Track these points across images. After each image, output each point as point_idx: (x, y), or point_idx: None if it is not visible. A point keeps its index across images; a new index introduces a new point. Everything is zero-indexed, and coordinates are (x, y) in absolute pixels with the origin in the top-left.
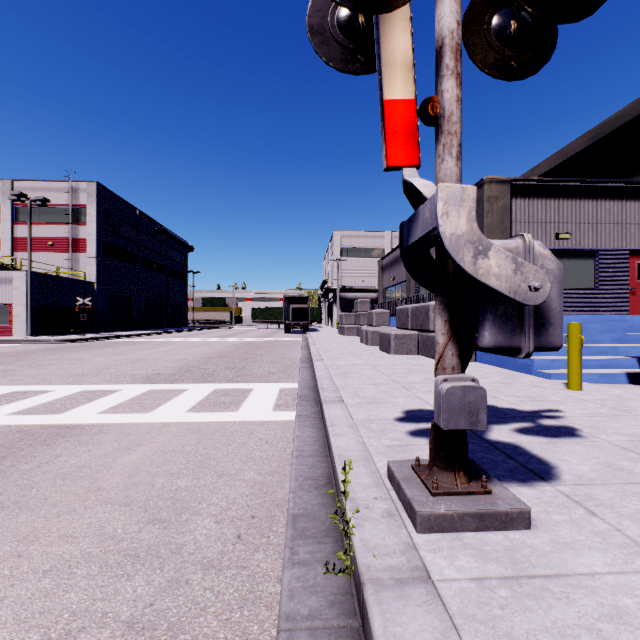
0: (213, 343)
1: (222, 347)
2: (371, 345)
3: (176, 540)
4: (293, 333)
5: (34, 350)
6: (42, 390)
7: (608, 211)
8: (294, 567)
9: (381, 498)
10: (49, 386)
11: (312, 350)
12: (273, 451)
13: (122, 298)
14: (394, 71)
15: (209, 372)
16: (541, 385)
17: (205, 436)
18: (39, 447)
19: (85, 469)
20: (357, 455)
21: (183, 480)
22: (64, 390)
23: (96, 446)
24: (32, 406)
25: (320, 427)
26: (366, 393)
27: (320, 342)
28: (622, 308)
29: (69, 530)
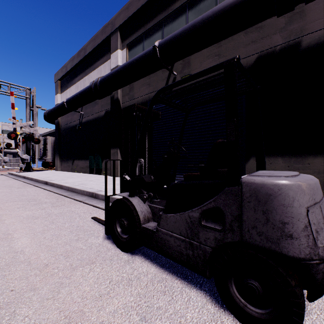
0: None
1: None
2: (9, 166)
3: None
4: None
5: None
6: None
7: None
8: None
9: None
10: None
11: None
12: None
13: None
14: None
15: None
16: None
17: None
18: None
19: None
20: None
21: None
22: None
23: None
24: None
25: None
26: None
27: None
28: None
29: None
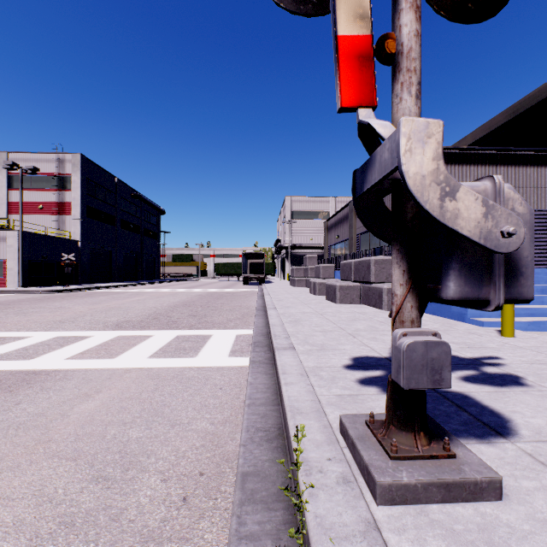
0: (180, 293)
1: (188, 297)
2: (318, 295)
3: (118, 503)
4: (250, 284)
5: (23, 299)
6: (20, 336)
7: (529, 176)
8: (240, 543)
9: (335, 459)
10: (27, 332)
11: (266, 299)
12: (226, 398)
13: (103, 254)
14: (349, 5)
15: (174, 319)
16: (476, 332)
17: (163, 382)
18: (2, 394)
19: (41, 418)
20: (308, 406)
21: (135, 430)
22: (40, 336)
23: (57, 393)
24: (7, 352)
25: (272, 373)
26: (315, 340)
27: (273, 292)
28: (541, 262)
29: (7, 490)
